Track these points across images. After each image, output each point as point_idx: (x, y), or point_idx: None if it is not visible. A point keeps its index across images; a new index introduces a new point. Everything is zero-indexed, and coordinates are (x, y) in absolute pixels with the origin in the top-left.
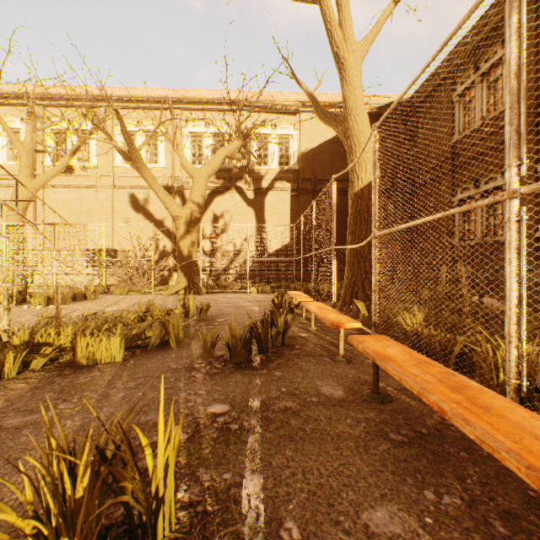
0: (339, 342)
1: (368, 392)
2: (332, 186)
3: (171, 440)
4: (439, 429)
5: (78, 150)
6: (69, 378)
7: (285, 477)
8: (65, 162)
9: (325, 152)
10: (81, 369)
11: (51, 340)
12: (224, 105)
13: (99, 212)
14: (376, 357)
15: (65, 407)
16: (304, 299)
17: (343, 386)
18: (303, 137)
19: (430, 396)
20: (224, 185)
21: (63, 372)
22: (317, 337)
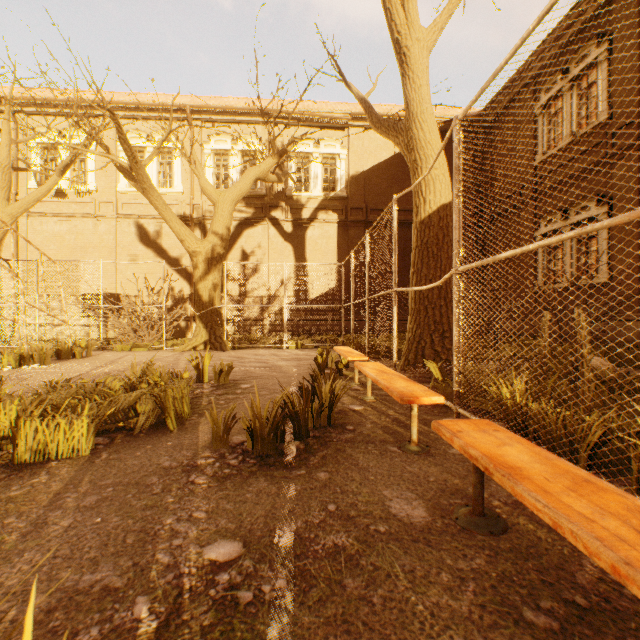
0: (411, 424)
1: (466, 513)
2: (394, 209)
3: None
4: (604, 596)
5: (68, 168)
6: None
7: None
8: (51, 183)
9: (379, 175)
10: (21, 470)
11: None
12: (255, 117)
13: (99, 247)
14: (493, 468)
15: None
16: (356, 357)
17: (424, 498)
18: (352, 158)
19: None
20: (256, 215)
21: None
22: (376, 412)
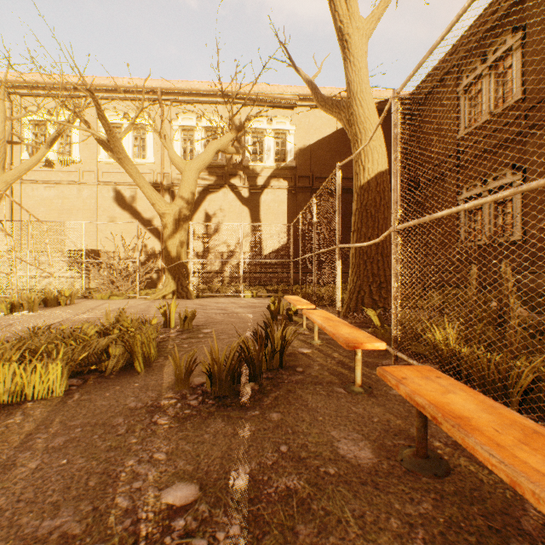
0: (355, 367)
1: (410, 455)
2: (337, 175)
3: None
4: None
5: (55, 141)
6: None
7: None
8: (41, 154)
9: (323, 148)
10: None
11: None
12: (216, 98)
13: (82, 210)
14: (442, 417)
15: None
16: (304, 305)
17: (370, 439)
18: (300, 133)
19: None
20: (217, 182)
21: None
22: (323, 355)
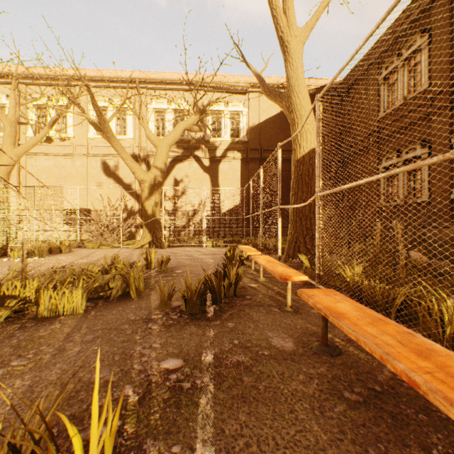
0: (287, 294)
1: (317, 345)
2: (278, 152)
3: (107, 425)
4: (391, 386)
5: (55, 122)
6: (29, 331)
7: (239, 449)
8: (44, 133)
9: (270, 126)
10: (43, 321)
11: (17, 293)
12: (183, 86)
13: (75, 176)
14: (329, 313)
15: (18, 363)
16: (253, 252)
17: (293, 337)
18: (251, 114)
19: (397, 364)
20: (184, 154)
21: (25, 324)
22: (266, 288)
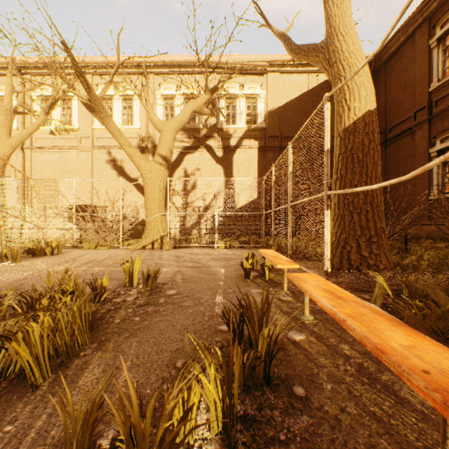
0: (448, 442)
1: None
2: (325, 108)
3: None
4: None
5: (52, 109)
6: None
7: None
8: (40, 120)
9: (291, 110)
10: None
11: None
12: (194, 68)
13: (80, 171)
14: None
15: None
16: (286, 265)
17: None
18: (270, 96)
19: None
20: (195, 143)
21: None
22: (326, 348)
